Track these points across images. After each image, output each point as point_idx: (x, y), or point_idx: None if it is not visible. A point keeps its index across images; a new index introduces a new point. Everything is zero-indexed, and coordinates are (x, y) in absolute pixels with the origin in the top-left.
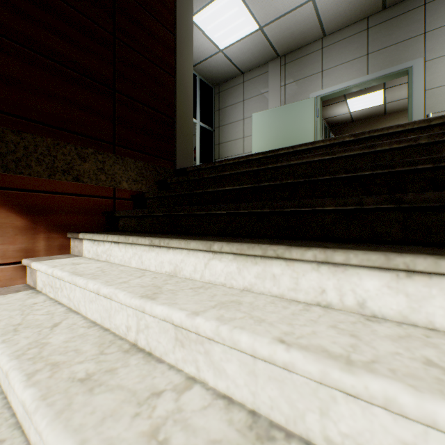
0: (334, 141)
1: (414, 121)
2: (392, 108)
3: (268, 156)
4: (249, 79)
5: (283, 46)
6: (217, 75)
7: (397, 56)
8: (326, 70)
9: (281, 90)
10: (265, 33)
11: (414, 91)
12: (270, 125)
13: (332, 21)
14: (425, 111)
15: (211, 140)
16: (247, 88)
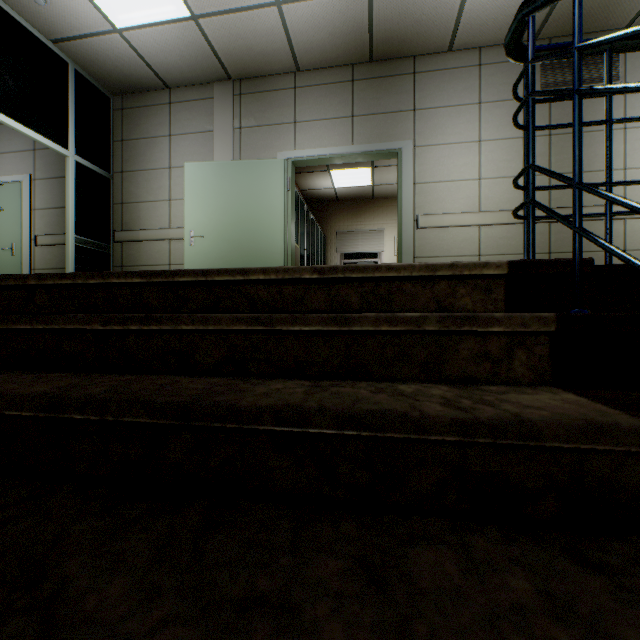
0: (285, 275)
1: (413, 264)
2: (381, 192)
3: (155, 282)
4: (181, 101)
5: (236, 64)
6: (117, 75)
7: (386, 130)
8: (301, 122)
9: (235, 134)
10: (203, 29)
11: (404, 182)
12: (215, 188)
13: (308, 51)
14: (415, 210)
15: (106, 194)
16: (176, 116)
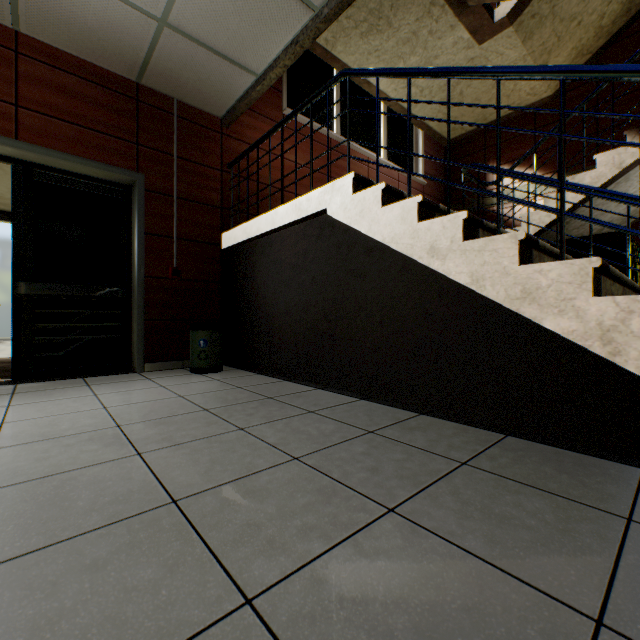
0: None
1: None
2: None
3: None
4: None
5: None
6: None
7: None
8: None
9: None
10: None
11: None
12: None
13: None
14: None
15: None
16: None
